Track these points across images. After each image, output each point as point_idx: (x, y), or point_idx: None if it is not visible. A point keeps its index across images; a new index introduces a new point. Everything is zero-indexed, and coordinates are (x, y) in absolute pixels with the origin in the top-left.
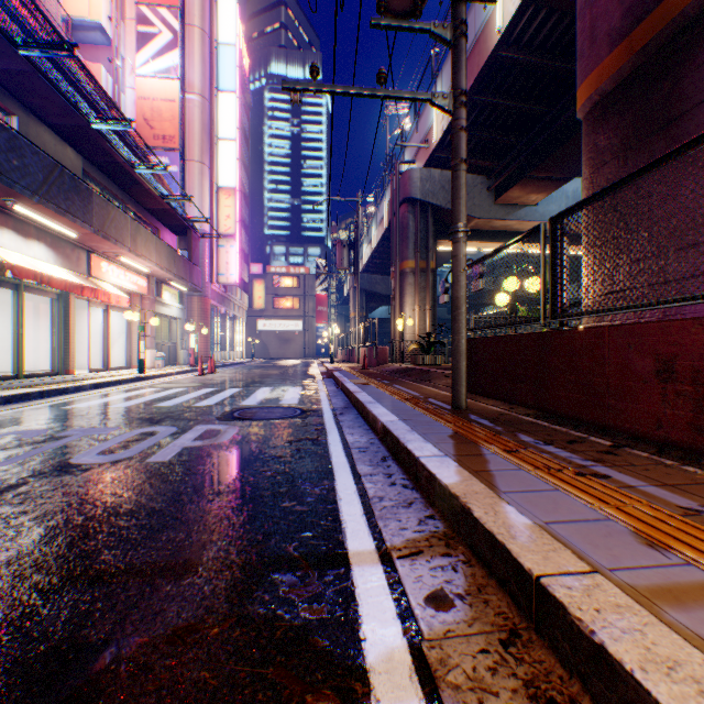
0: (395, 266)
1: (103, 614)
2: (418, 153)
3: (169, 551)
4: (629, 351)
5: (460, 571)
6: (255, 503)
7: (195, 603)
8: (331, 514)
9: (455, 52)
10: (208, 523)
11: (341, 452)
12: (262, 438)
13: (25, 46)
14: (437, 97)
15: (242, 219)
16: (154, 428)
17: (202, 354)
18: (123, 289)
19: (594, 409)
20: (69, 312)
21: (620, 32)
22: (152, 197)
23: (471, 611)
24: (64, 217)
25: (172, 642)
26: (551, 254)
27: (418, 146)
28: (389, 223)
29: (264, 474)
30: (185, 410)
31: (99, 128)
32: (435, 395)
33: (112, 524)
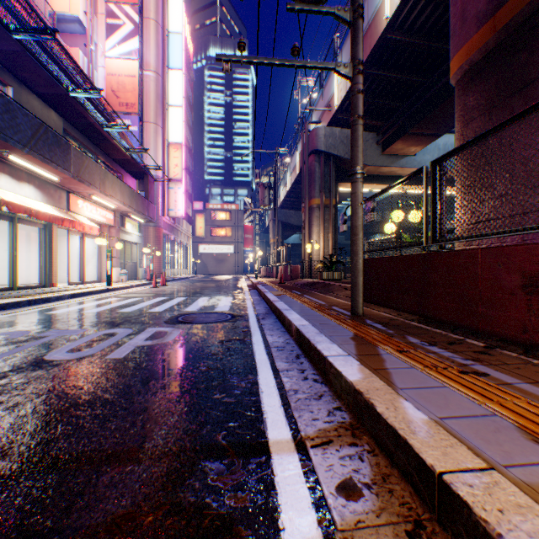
0: (305, 203)
1: (52, 501)
2: (323, 115)
3: (116, 439)
4: (499, 269)
5: (366, 460)
6: (191, 395)
7: (134, 490)
8: (254, 405)
9: (354, 30)
10: (151, 413)
11: (263, 351)
12: (199, 338)
13: (17, 31)
14: (339, 66)
15: (187, 167)
16: (114, 330)
17: (157, 271)
18: (95, 221)
19: (468, 316)
20: (53, 239)
21: (486, 14)
22: (117, 150)
23: (378, 500)
24: (48, 164)
25: (110, 531)
26: (432, 191)
27: (323, 110)
28: (300, 170)
29: (200, 369)
30: (140, 315)
31: (75, 96)
32: (337, 303)
33: (71, 413)
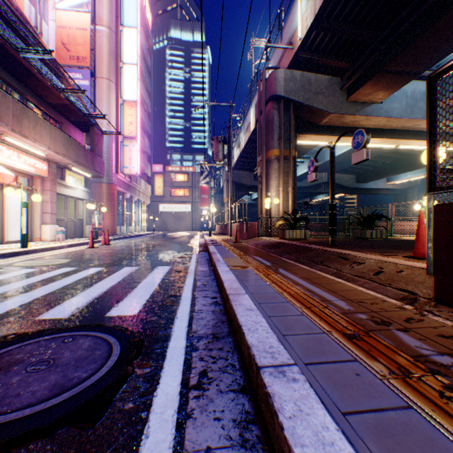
0: (262, 155)
1: None
2: (282, 59)
3: None
4: None
5: None
6: None
7: None
8: None
9: None
10: None
11: None
12: None
13: None
14: None
15: (146, 131)
16: None
17: (110, 228)
18: (19, 170)
19: None
20: None
21: None
22: (49, 90)
23: None
24: None
25: None
26: None
27: (283, 47)
28: (256, 123)
29: None
30: None
31: None
32: (380, 309)
33: None
